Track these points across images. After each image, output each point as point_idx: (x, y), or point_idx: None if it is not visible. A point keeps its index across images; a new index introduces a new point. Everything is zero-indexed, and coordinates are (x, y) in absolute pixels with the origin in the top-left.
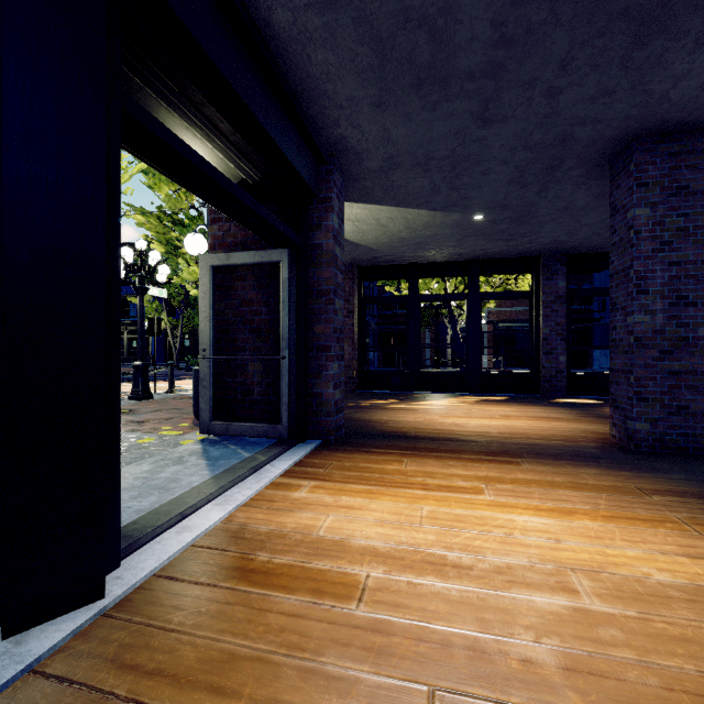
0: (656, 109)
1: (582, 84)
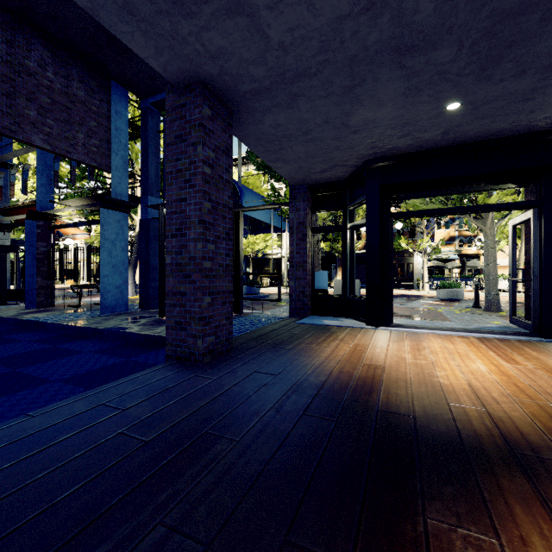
0: None
1: None
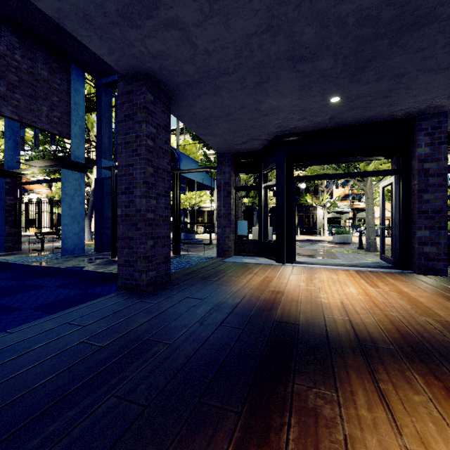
0: None
1: None
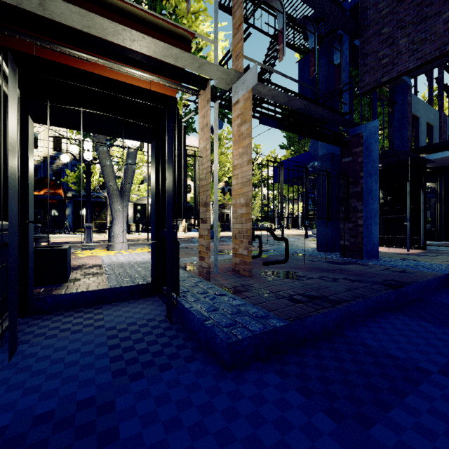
0: None
1: None
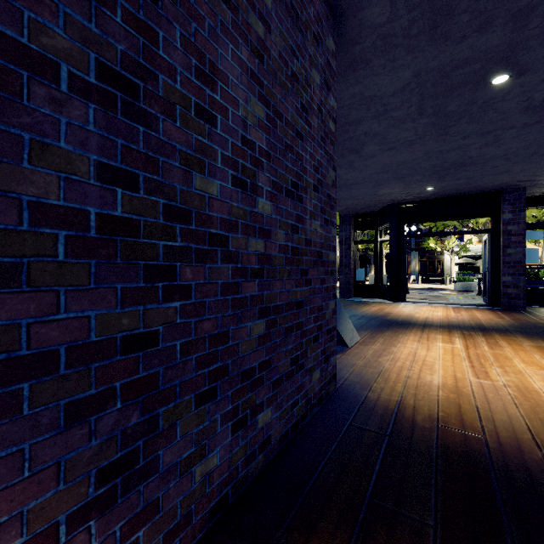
0: (537, 143)
1: (493, 164)
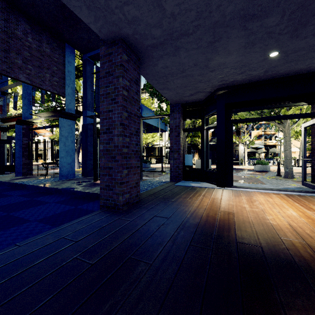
0: None
1: None
